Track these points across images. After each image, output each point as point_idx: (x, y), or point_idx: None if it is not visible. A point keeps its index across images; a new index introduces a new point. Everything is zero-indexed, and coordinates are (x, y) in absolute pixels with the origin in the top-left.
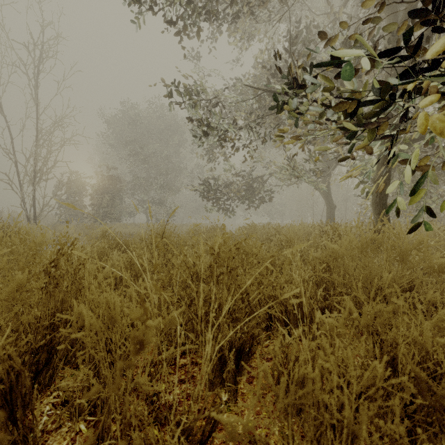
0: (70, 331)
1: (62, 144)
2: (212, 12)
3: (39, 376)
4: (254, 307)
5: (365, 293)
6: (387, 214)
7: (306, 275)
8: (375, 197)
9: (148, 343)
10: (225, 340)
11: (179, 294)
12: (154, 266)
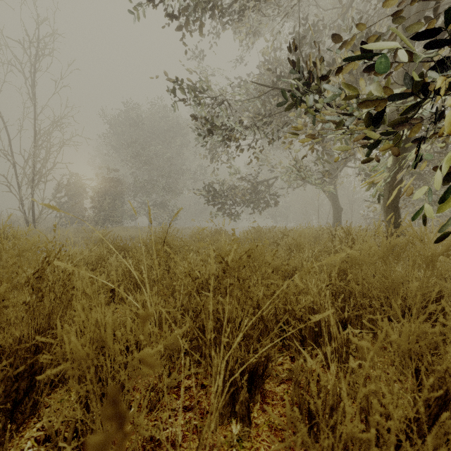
0: (52, 357)
1: (61, 146)
2: (216, 5)
3: (19, 408)
4: (268, 322)
5: (386, 303)
6: (399, 217)
7: (323, 284)
8: (386, 199)
9: (145, 376)
10: (236, 362)
11: (182, 308)
12: (142, 318)
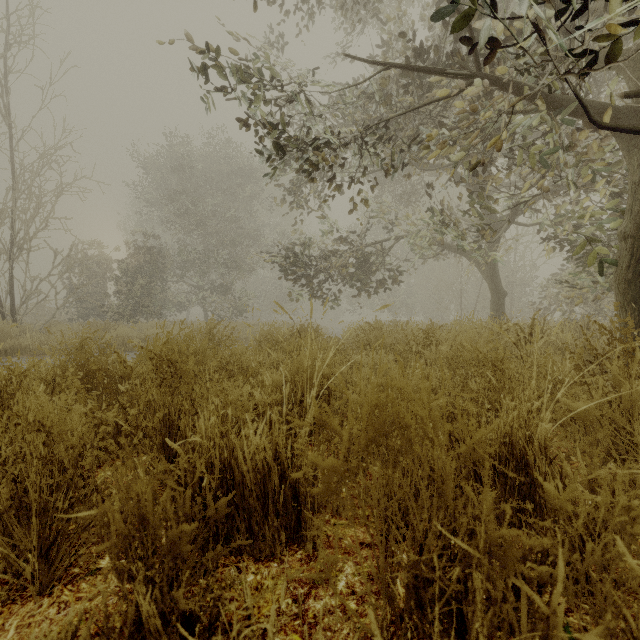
0: None
1: (59, 193)
2: None
3: None
4: None
5: None
6: None
7: None
8: (624, 269)
9: None
10: None
11: None
12: None
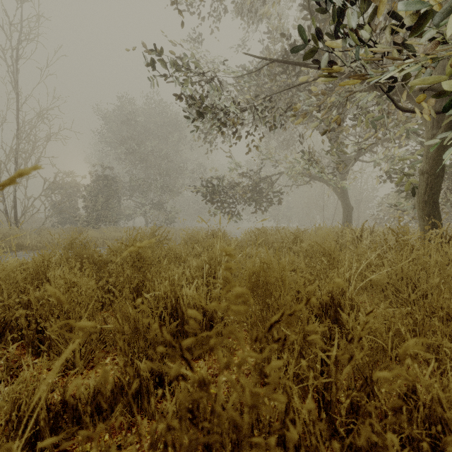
0: None
1: (47, 139)
2: None
3: None
4: None
5: None
6: (439, 215)
7: (432, 357)
8: (422, 194)
9: None
10: None
11: None
12: None
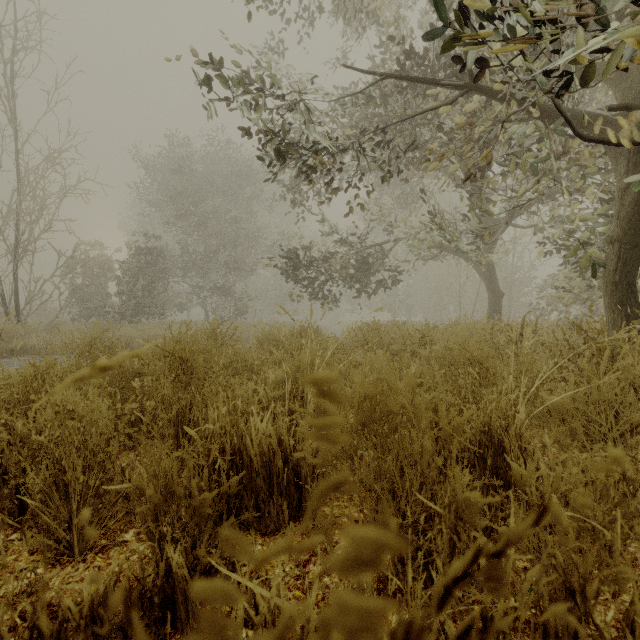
0: None
1: (63, 195)
2: None
3: None
4: None
5: None
6: (637, 304)
7: None
8: (611, 272)
9: None
10: None
11: None
12: None
